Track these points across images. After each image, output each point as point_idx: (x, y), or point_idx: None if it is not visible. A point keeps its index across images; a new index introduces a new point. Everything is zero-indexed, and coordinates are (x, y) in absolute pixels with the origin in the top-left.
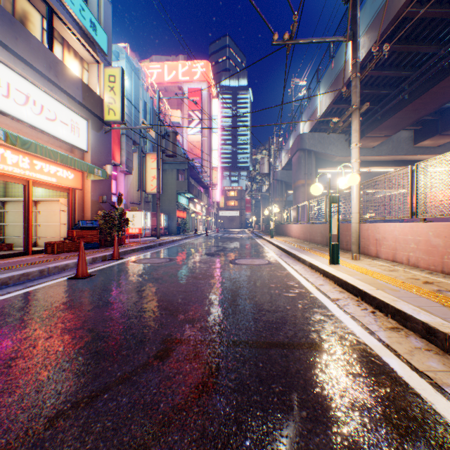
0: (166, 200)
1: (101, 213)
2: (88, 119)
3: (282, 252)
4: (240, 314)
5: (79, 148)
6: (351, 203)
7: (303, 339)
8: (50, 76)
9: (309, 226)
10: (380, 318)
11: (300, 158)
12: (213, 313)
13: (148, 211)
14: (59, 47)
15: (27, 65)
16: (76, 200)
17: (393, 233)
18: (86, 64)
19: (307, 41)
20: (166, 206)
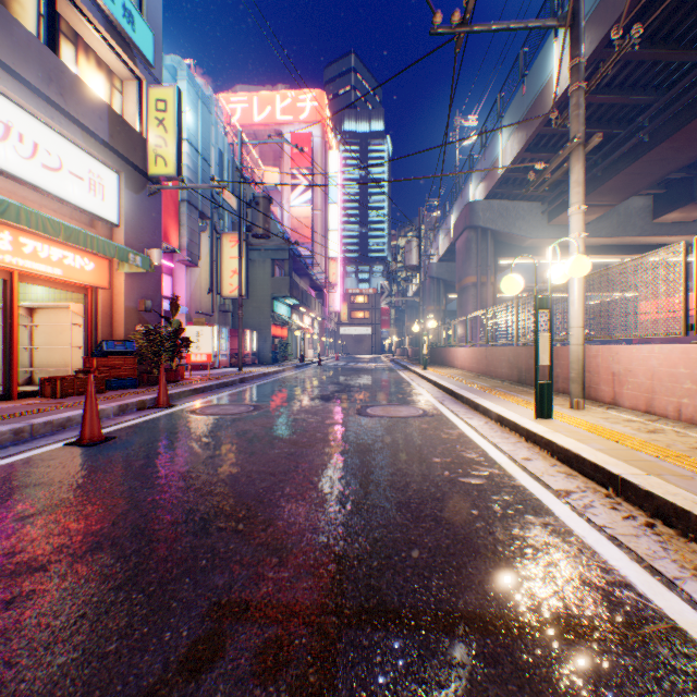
0: (254, 308)
1: (142, 328)
2: (119, 171)
3: (444, 394)
4: (379, 530)
5: (104, 218)
6: (570, 310)
7: (524, 605)
8: (51, 93)
9: (488, 351)
10: (672, 541)
11: (470, 241)
12: (324, 526)
13: (225, 327)
14: (69, 48)
15: (5, 70)
16: (100, 306)
17: (647, 362)
18: (118, 80)
19: (492, 26)
20: (254, 318)
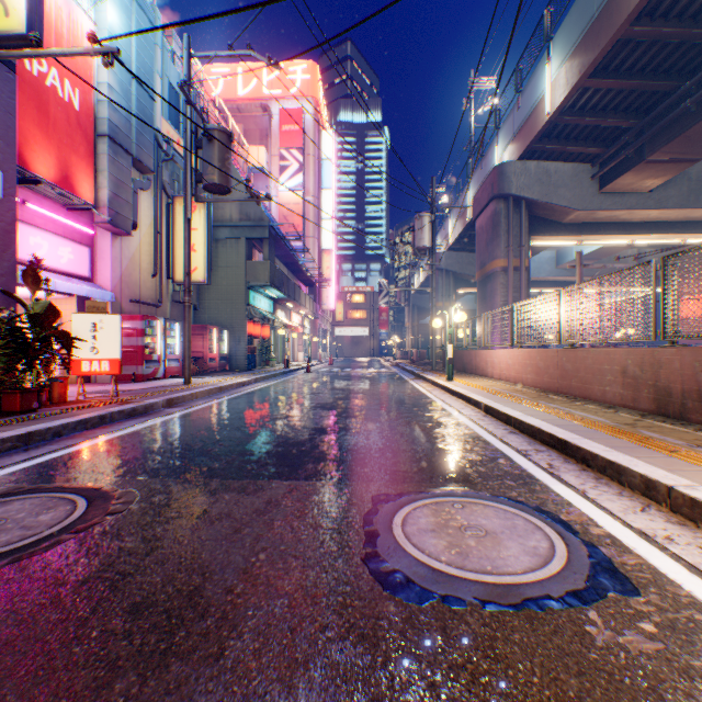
0: (225, 300)
1: None
2: None
3: (533, 442)
4: None
5: None
6: None
7: None
8: None
9: (564, 355)
10: None
11: (498, 215)
12: None
13: (176, 322)
14: None
15: None
16: None
17: None
18: None
19: None
20: (225, 313)
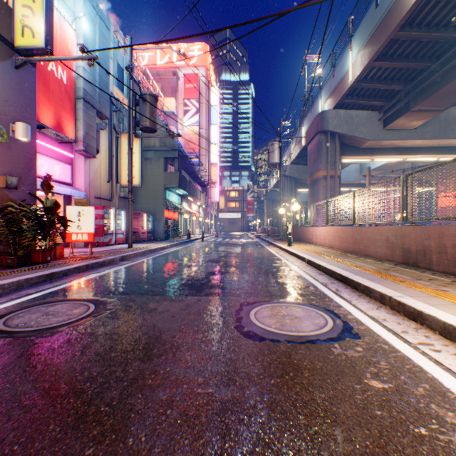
0: (151, 196)
1: None
2: None
3: (331, 279)
4: None
5: None
6: None
7: None
8: None
9: (355, 230)
10: None
11: (321, 143)
12: None
13: (122, 210)
14: None
15: None
16: None
17: None
18: None
19: None
20: (151, 204)
